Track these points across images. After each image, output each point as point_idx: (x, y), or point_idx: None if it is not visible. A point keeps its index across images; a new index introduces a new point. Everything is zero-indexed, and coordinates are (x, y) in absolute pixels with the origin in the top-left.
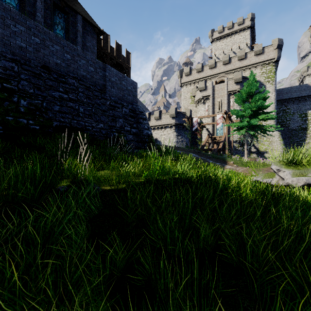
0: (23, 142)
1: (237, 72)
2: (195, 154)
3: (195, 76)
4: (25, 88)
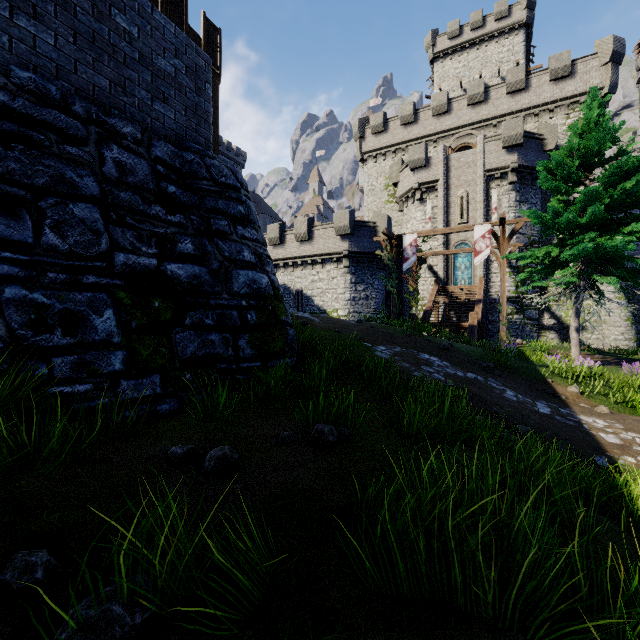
0: None
1: (512, 120)
2: (438, 356)
3: (396, 135)
4: None
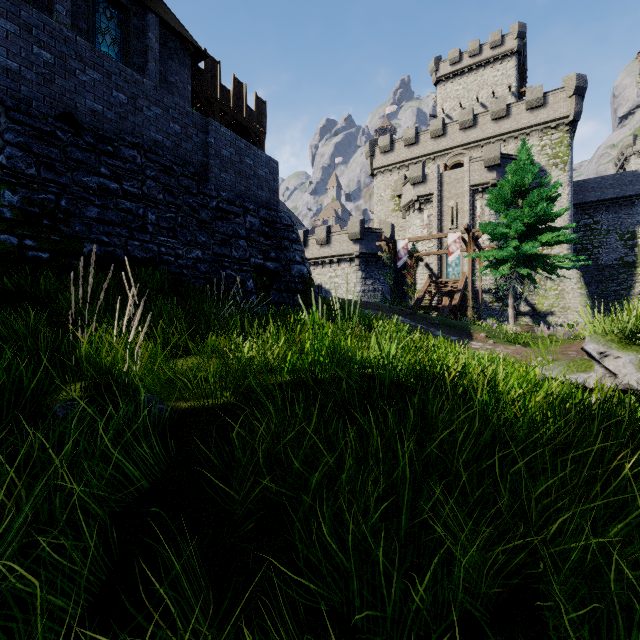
0: (7, 289)
1: (491, 145)
2: (404, 317)
3: (401, 154)
4: (15, 165)
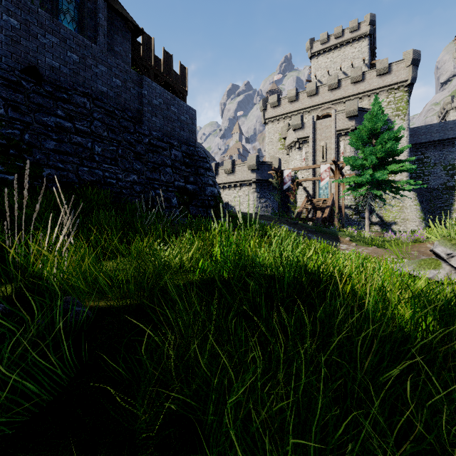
0: None
1: (351, 101)
2: (289, 226)
3: (285, 108)
4: None
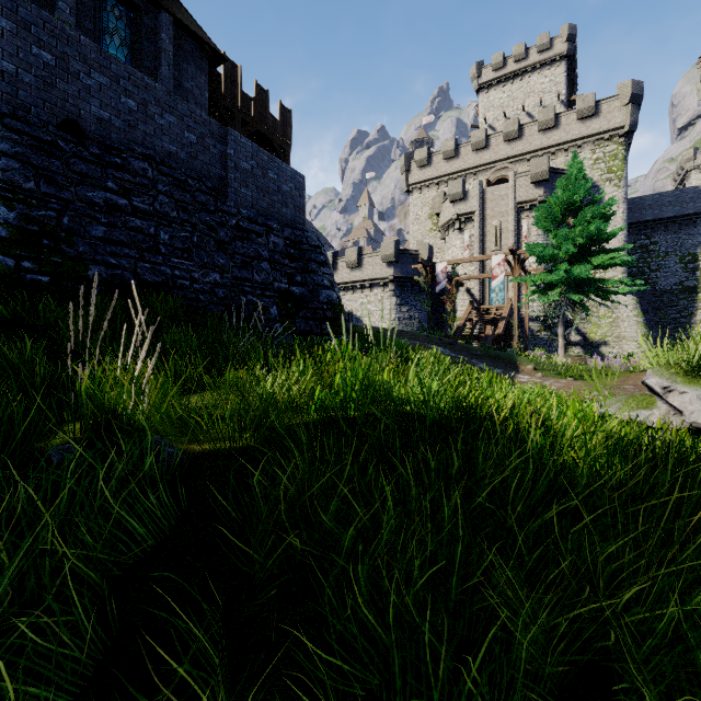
0: (2, 317)
1: (539, 158)
2: (443, 347)
3: (439, 168)
4: (11, 178)
